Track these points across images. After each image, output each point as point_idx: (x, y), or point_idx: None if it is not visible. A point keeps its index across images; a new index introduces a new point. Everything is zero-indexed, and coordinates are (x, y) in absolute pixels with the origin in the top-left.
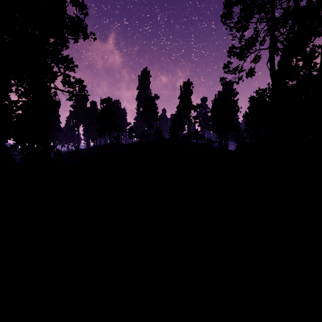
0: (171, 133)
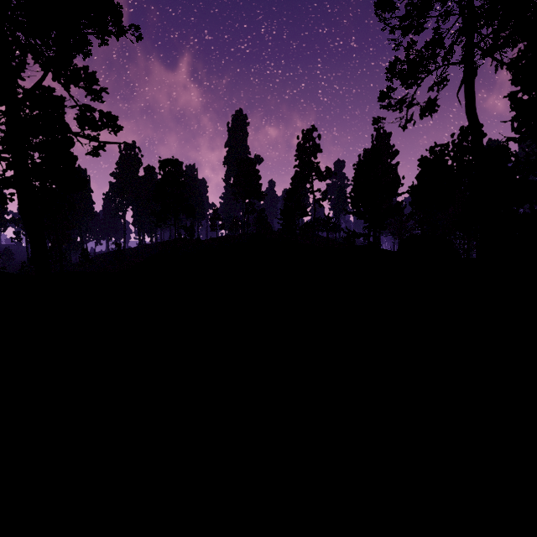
0: (284, 220)
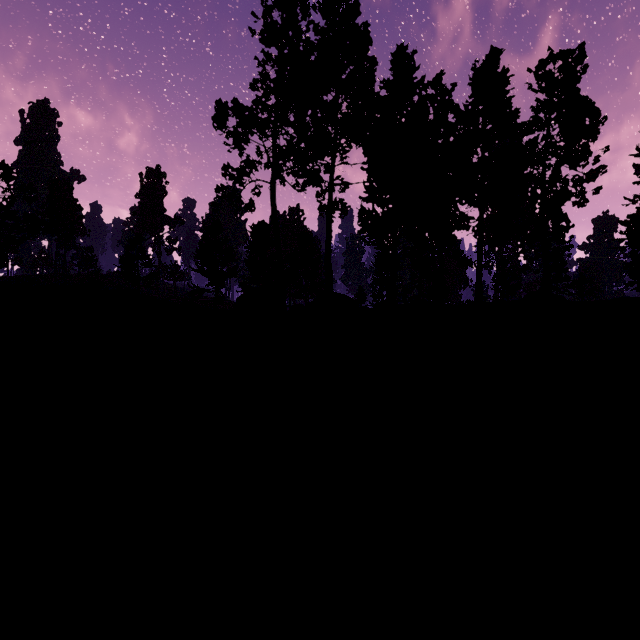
0: (126, 269)
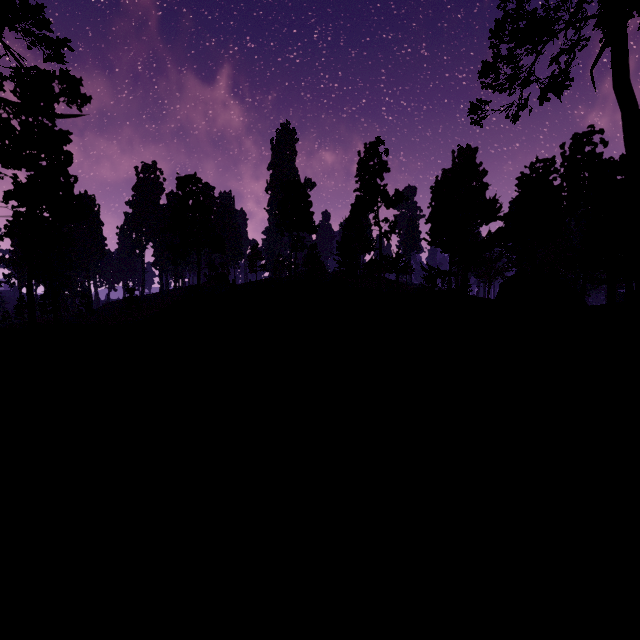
0: (342, 255)
